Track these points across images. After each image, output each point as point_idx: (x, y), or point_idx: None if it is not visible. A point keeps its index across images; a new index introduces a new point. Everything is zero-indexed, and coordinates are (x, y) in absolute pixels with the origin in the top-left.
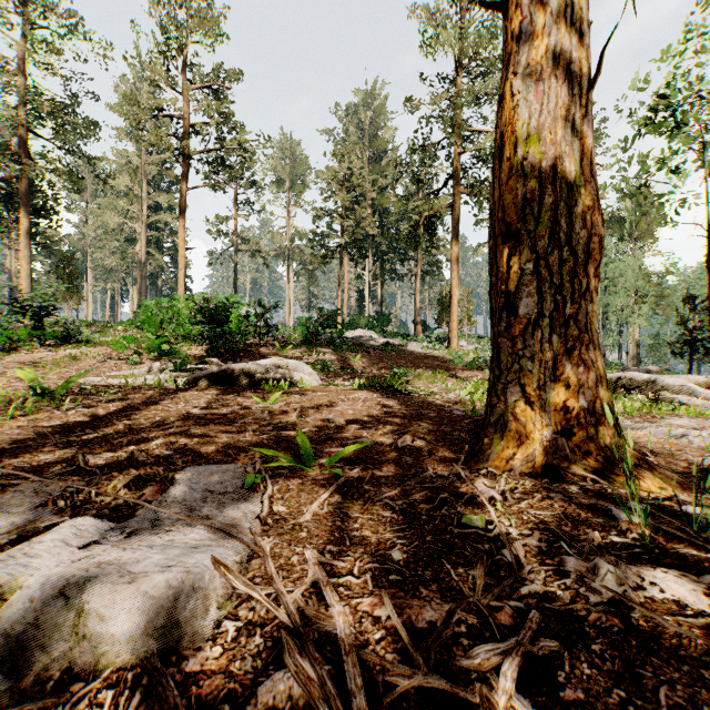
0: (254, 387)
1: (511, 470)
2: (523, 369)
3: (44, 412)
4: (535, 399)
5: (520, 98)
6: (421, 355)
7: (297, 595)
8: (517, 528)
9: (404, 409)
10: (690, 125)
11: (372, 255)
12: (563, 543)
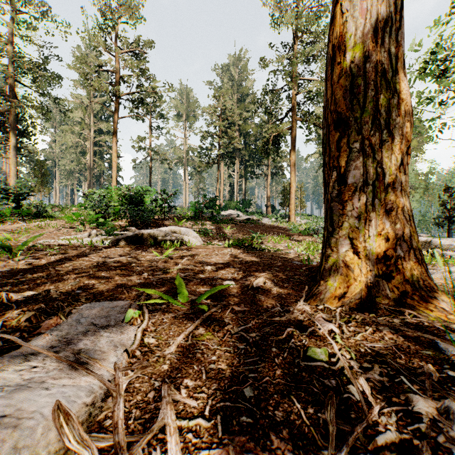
0: (157, 246)
1: (343, 306)
2: (351, 226)
3: (4, 262)
4: (361, 250)
5: (348, 15)
6: (270, 226)
7: (139, 448)
8: (357, 361)
9: (259, 260)
10: (449, 73)
11: (239, 162)
12: (403, 377)
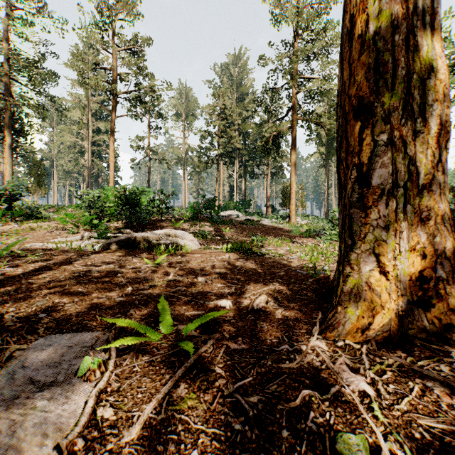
0: (150, 250)
1: (368, 342)
2: (377, 239)
3: None
4: (390, 269)
5: None
6: (270, 227)
7: None
8: None
9: (259, 269)
10: None
11: (238, 162)
12: None
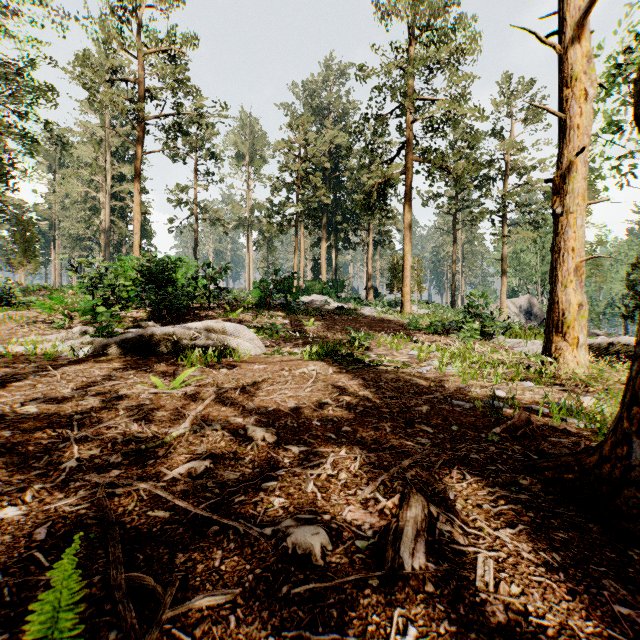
0: (177, 357)
1: None
2: None
3: None
4: None
5: None
6: (375, 319)
7: None
8: None
9: (375, 397)
10: None
11: (326, 225)
12: None
